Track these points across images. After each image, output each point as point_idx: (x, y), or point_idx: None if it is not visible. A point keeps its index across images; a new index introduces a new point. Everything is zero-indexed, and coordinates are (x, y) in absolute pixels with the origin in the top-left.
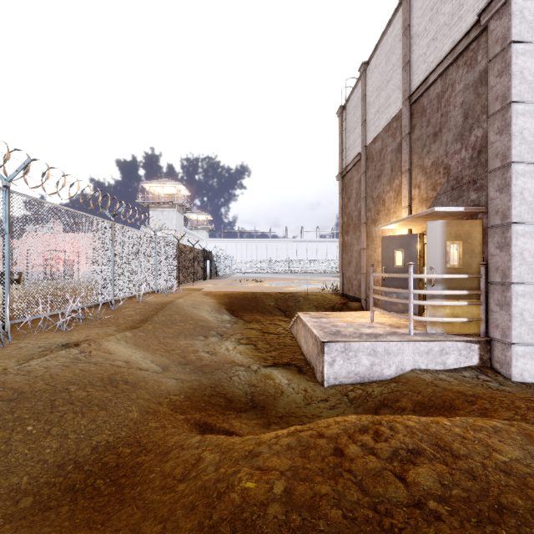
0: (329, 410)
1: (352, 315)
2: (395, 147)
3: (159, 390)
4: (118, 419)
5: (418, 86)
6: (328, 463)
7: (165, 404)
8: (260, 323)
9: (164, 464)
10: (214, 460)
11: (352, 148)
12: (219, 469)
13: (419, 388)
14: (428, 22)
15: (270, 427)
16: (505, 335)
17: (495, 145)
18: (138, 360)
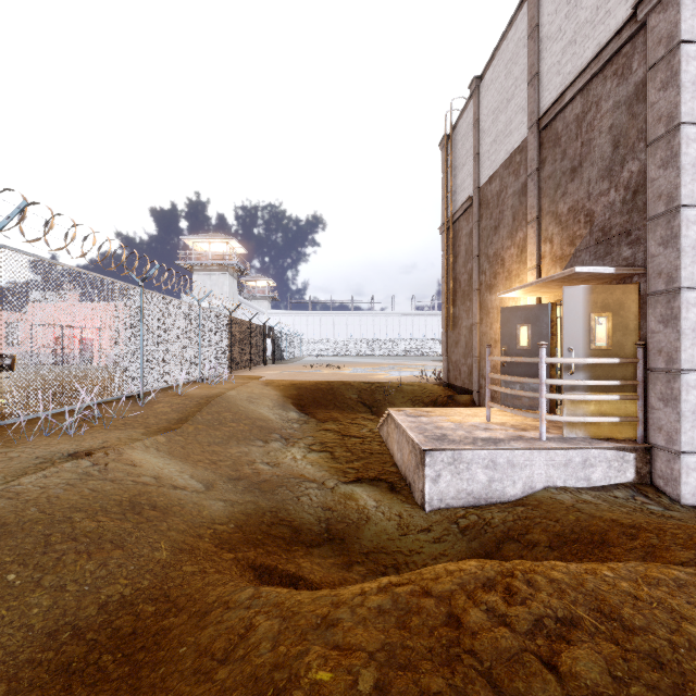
0: (433, 544)
1: (461, 413)
2: (519, 188)
3: (200, 518)
4: (139, 561)
5: (550, 106)
6: (439, 639)
7: (207, 537)
8: (338, 422)
9: (201, 632)
10: (270, 632)
11: (460, 191)
12: (277, 647)
13: (556, 514)
14: (563, 20)
15: (352, 569)
16: (671, 440)
17: (657, 183)
18: (173, 475)
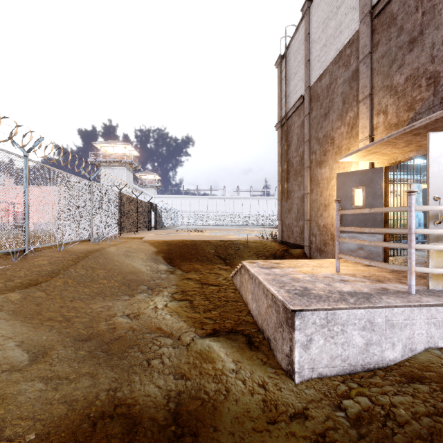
0: None
1: (308, 264)
2: (349, 75)
3: None
4: None
5: None
6: None
7: None
8: (199, 272)
9: None
10: None
11: (293, 94)
12: None
13: None
14: None
15: None
16: None
17: None
18: None
